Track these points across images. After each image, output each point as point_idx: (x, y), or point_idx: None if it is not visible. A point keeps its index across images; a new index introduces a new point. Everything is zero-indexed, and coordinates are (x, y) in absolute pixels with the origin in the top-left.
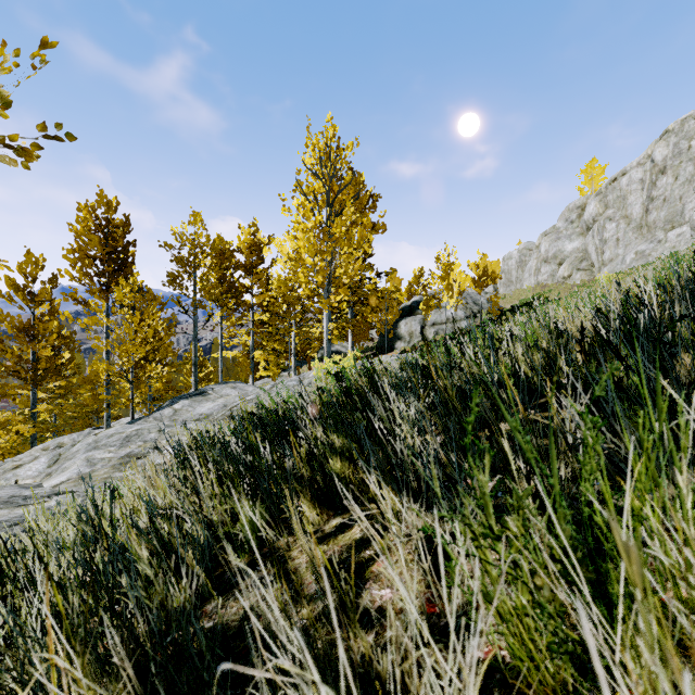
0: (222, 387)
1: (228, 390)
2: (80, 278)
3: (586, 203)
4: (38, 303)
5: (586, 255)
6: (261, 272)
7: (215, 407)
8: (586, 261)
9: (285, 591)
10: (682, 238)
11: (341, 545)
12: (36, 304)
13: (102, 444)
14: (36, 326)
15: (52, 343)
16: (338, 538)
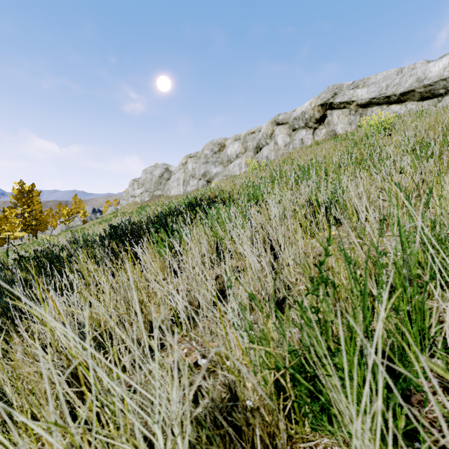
0: None
1: None
2: None
3: None
4: None
5: None
6: None
7: None
8: None
9: None
10: None
11: None
12: None
13: None
14: None
15: None
16: None
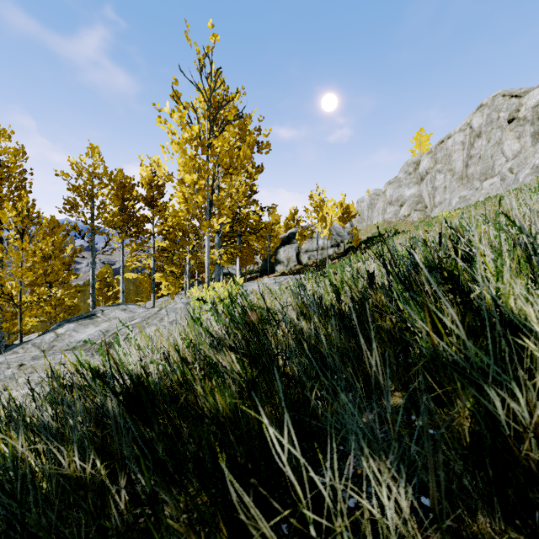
0: (112, 309)
1: (117, 312)
2: None
3: (420, 160)
4: None
5: (421, 199)
6: (161, 204)
7: (96, 333)
8: (421, 203)
9: None
10: (494, 186)
11: None
12: None
13: None
14: None
15: None
16: None
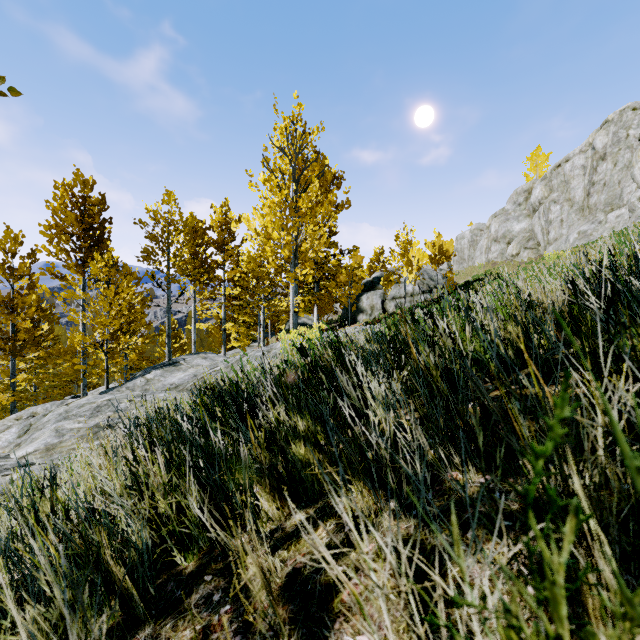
0: (193, 357)
1: (199, 360)
2: (57, 253)
3: (533, 187)
4: (17, 277)
5: (533, 235)
6: (232, 249)
7: (185, 377)
8: (533, 240)
9: (233, 618)
10: (621, 219)
11: (304, 553)
12: (15, 278)
13: (72, 414)
14: (15, 299)
15: (31, 316)
16: (300, 541)
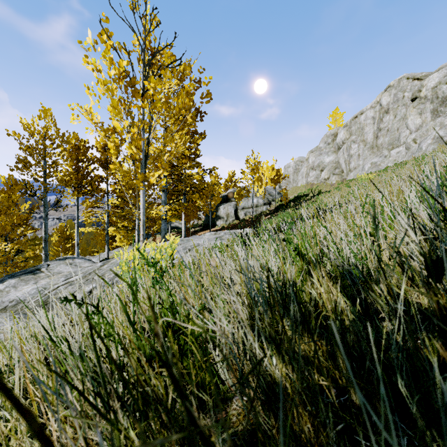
0: (58, 263)
1: (62, 267)
2: None
3: (337, 132)
4: None
5: (338, 165)
6: None
7: (32, 291)
8: (338, 168)
9: None
10: (400, 154)
11: None
12: None
13: None
14: None
15: None
16: None
